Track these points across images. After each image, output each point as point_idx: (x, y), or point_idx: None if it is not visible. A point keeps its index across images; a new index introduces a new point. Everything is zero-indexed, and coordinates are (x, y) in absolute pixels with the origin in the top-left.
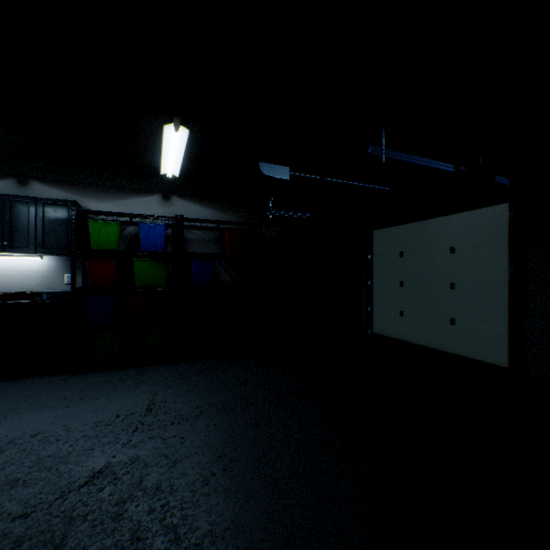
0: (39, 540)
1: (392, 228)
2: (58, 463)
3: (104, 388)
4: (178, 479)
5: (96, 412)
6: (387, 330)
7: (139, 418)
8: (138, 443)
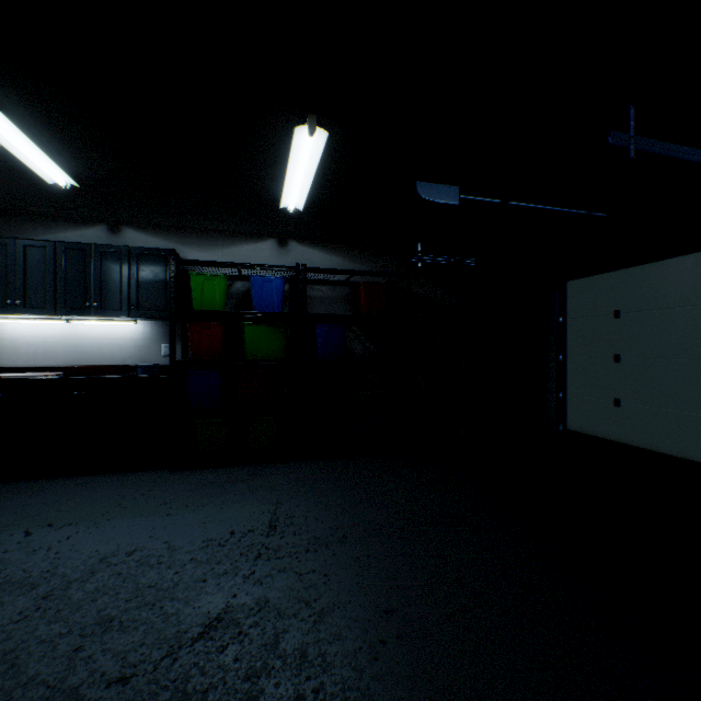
0: None
1: (600, 275)
2: (161, 599)
3: (211, 492)
4: (330, 646)
5: (204, 526)
6: (591, 426)
7: (261, 538)
8: (265, 578)
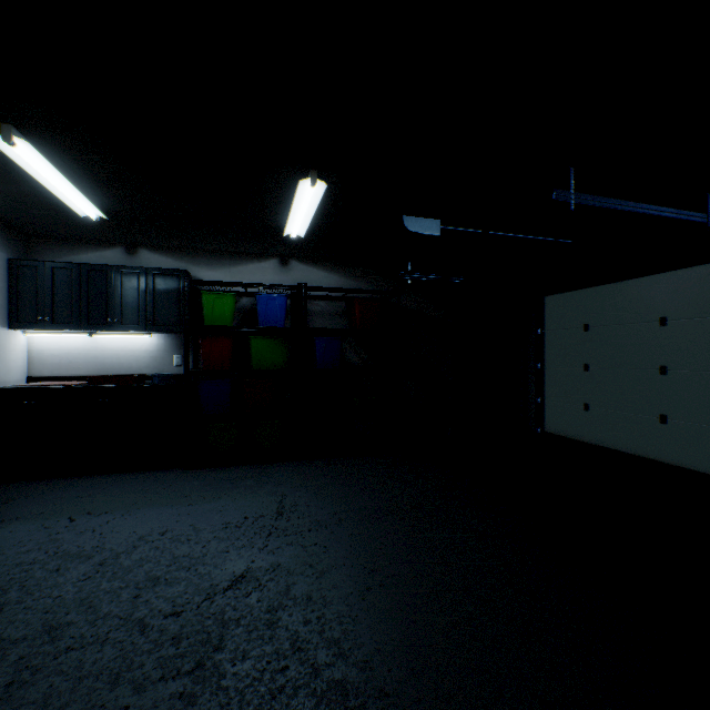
0: (196, 640)
1: (572, 292)
2: (195, 564)
3: (224, 487)
4: (329, 592)
5: (222, 513)
6: (565, 429)
7: (270, 521)
8: (276, 549)
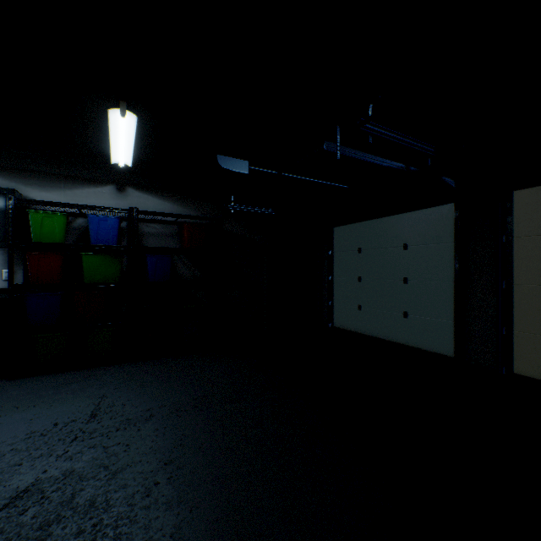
0: None
1: (351, 225)
2: None
3: (44, 394)
4: (116, 493)
5: (31, 422)
6: (346, 324)
7: (81, 425)
8: (76, 455)
